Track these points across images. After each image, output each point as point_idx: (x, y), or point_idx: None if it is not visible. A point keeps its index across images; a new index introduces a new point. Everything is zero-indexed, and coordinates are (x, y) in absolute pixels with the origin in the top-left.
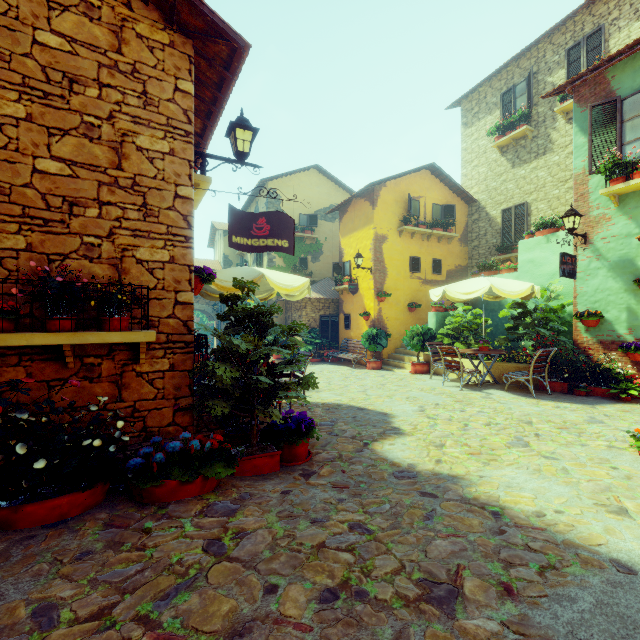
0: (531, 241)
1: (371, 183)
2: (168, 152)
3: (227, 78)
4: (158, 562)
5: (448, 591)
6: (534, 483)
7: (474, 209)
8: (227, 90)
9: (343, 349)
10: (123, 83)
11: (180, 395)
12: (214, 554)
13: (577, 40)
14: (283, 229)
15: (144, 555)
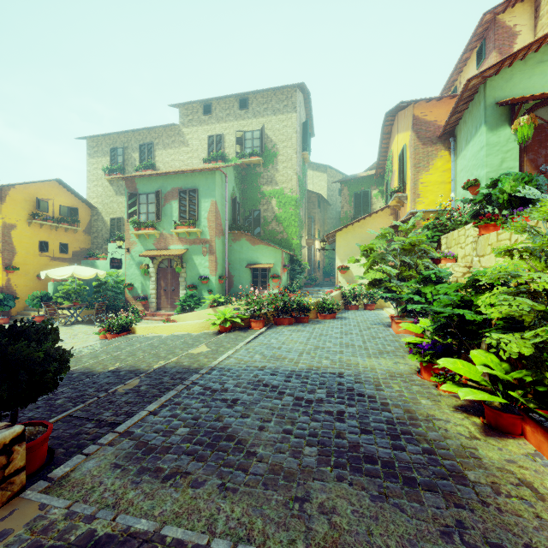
0: (113, 245)
1: None
2: None
3: None
4: None
5: None
6: None
7: (95, 212)
8: None
9: None
10: None
11: None
12: None
13: (144, 142)
14: None
15: None
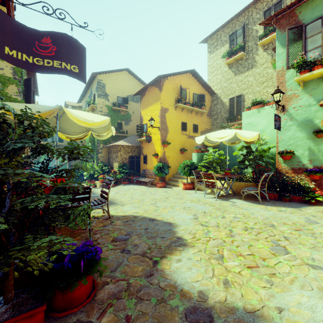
0: (249, 112)
1: (159, 75)
2: None
3: None
4: None
5: None
6: None
7: (214, 98)
8: None
9: (142, 175)
10: None
11: None
12: None
13: (269, 6)
14: (72, 53)
15: None
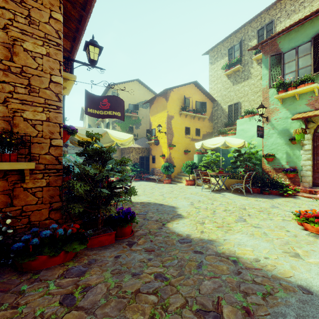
0: (242, 120)
1: (166, 89)
2: (45, 54)
3: (84, 15)
4: (25, 316)
5: (214, 317)
6: (251, 242)
7: (215, 104)
8: (84, 23)
9: (151, 173)
10: (14, 8)
11: (53, 201)
12: (67, 305)
13: (262, 26)
14: (118, 106)
15: (16, 312)
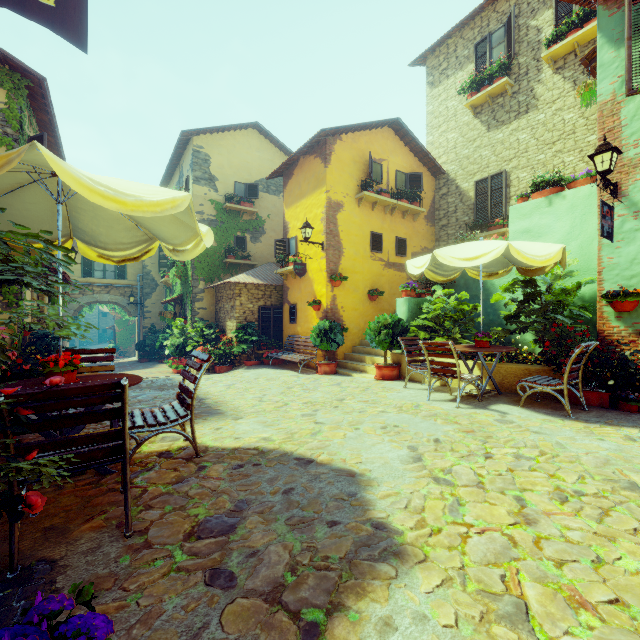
0: (527, 205)
1: (323, 129)
2: None
3: None
4: None
5: None
6: None
7: (442, 182)
8: None
9: (288, 348)
10: None
11: None
12: None
13: None
14: None
15: None
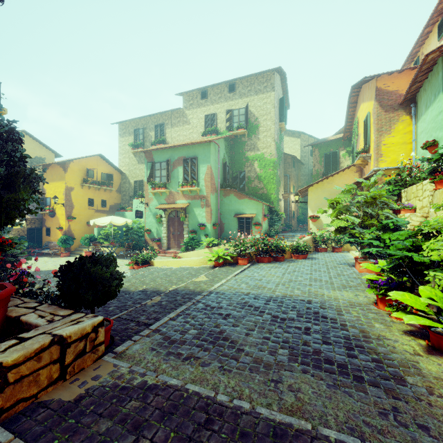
0: (137, 200)
1: (63, 161)
2: None
3: None
4: None
5: None
6: None
7: (124, 177)
8: None
9: (45, 247)
10: None
11: None
12: None
13: (158, 123)
14: None
15: None
